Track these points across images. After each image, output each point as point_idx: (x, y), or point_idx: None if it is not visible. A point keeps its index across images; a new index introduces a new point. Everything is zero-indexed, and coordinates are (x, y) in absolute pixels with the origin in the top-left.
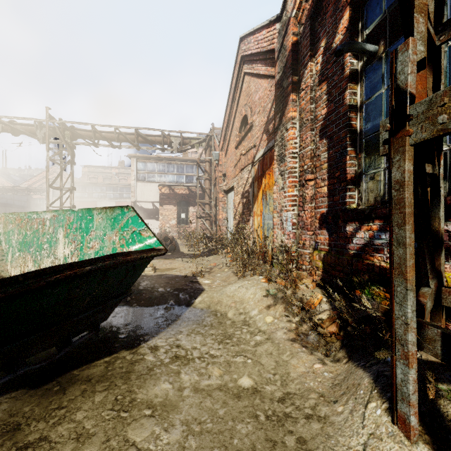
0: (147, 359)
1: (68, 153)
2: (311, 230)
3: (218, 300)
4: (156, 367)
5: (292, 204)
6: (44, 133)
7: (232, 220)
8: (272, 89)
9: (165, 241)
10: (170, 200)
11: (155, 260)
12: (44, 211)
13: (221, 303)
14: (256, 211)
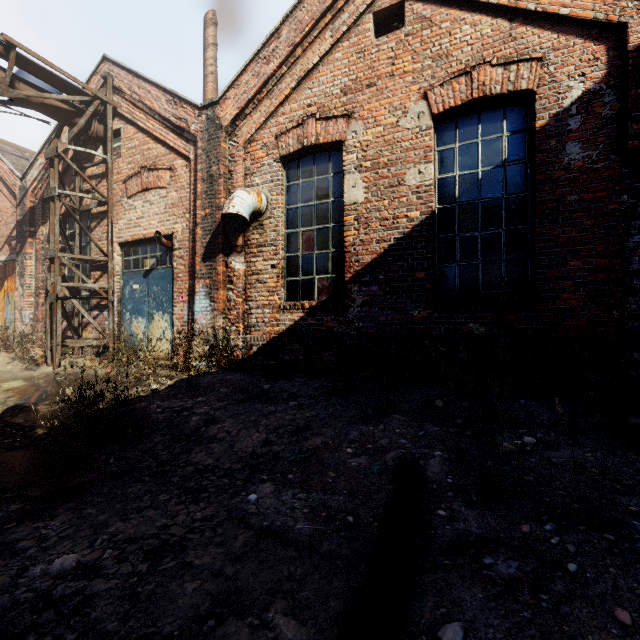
0: None
1: None
2: (43, 322)
3: None
4: None
5: (30, 306)
6: None
7: None
8: (15, 215)
9: None
10: None
11: None
12: None
13: None
14: None
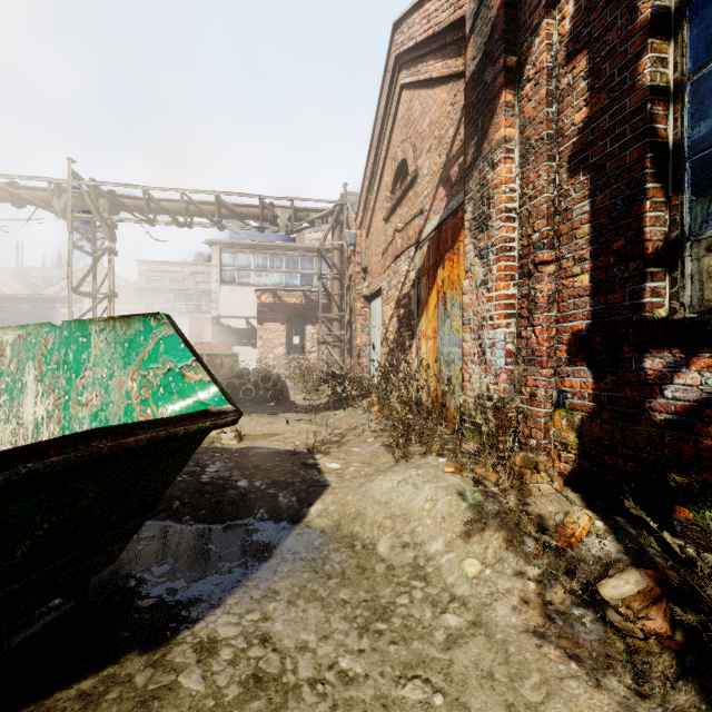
0: (184, 687)
1: (104, 237)
2: (548, 365)
3: (356, 511)
4: None
5: (505, 312)
6: (65, 203)
7: (378, 348)
8: (457, 100)
9: (265, 382)
10: (274, 314)
11: (243, 417)
12: (2, 328)
13: (363, 518)
14: (424, 331)
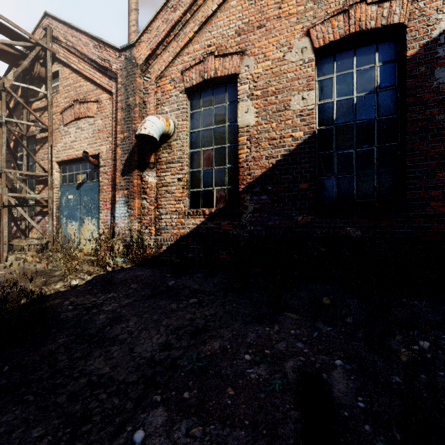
0: None
1: None
2: None
3: None
4: None
5: None
6: None
7: None
8: None
9: None
10: None
11: None
12: None
13: None
14: None
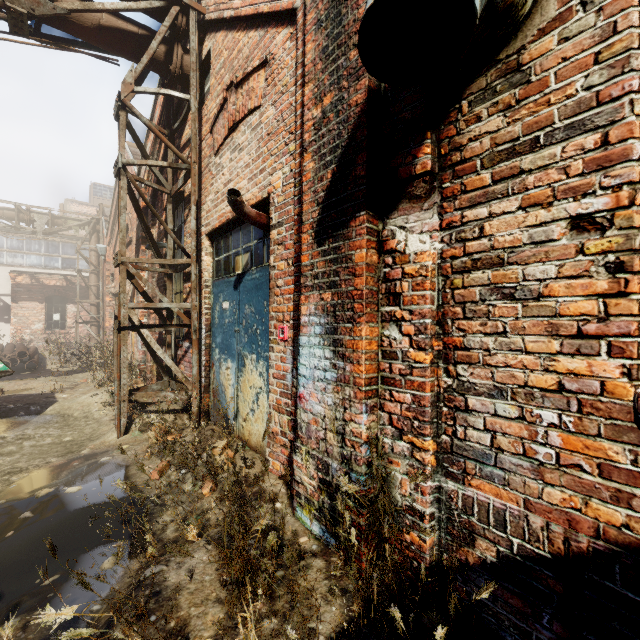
0: None
1: None
2: None
3: (68, 407)
4: (4, 444)
5: None
6: None
7: None
8: None
9: (22, 356)
10: (32, 294)
11: (3, 382)
12: None
13: (71, 408)
14: None
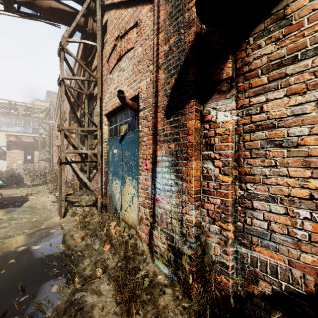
0: None
1: None
2: None
3: (34, 203)
4: (1, 222)
5: None
6: None
7: None
8: None
9: (11, 177)
10: (17, 146)
11: (2, 190)
12: None
13: (36, 204)
14: None
